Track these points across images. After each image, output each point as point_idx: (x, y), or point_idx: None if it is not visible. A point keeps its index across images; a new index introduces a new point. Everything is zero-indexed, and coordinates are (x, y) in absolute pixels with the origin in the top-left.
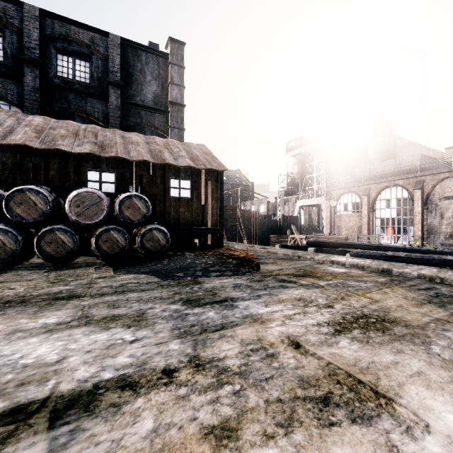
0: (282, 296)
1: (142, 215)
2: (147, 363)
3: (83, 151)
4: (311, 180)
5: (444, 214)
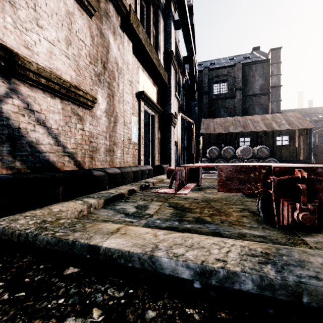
0: None
1: (266, 154)
2: None
3: (238, 131)
4: None
5: None
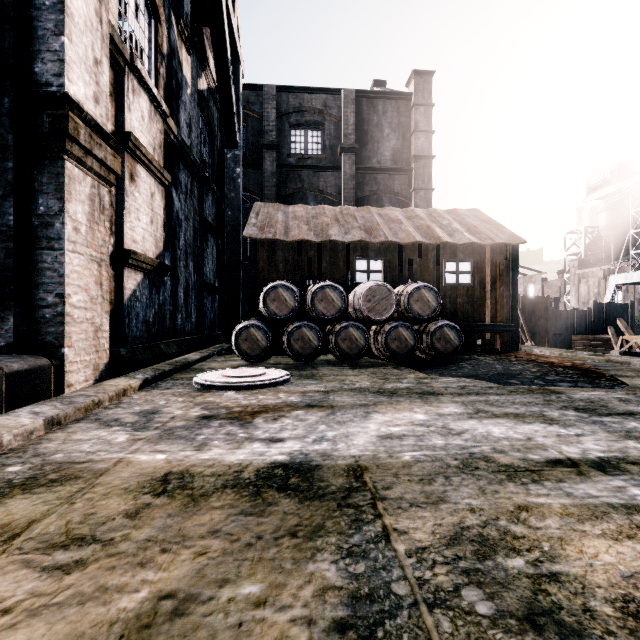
0: None
1: (432, 309)
2: (627, 452)
3: (354, 239)
4: None
5: None
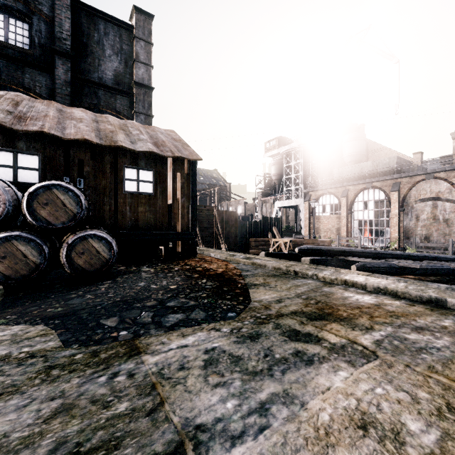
0: (315, 405)
1: (70, 216)
2: None
3: None
4: (289, 181)
5: (420, 216)
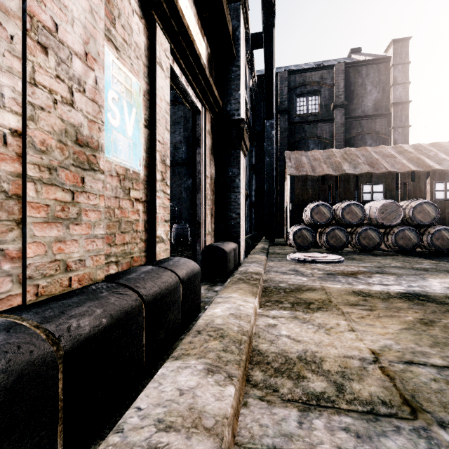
0: None
1: (431, 218)
2: None
3: (362, 171)
4: None
5: None
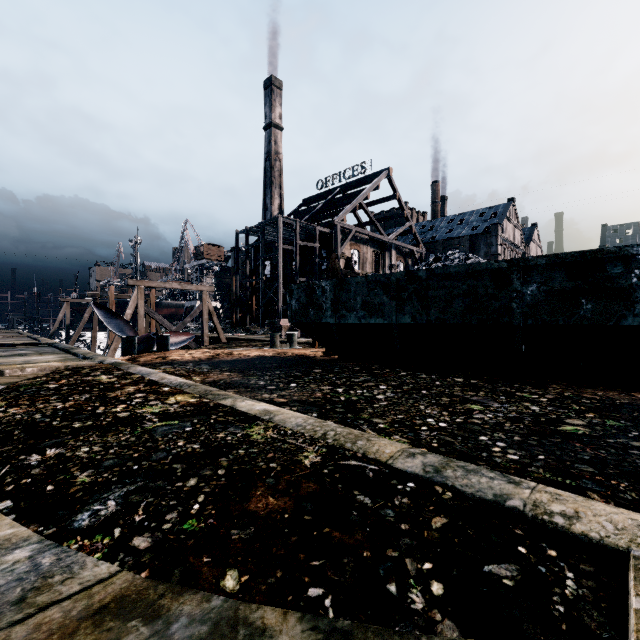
0: None
1: None
2: None
3: None
4: None
5: None
